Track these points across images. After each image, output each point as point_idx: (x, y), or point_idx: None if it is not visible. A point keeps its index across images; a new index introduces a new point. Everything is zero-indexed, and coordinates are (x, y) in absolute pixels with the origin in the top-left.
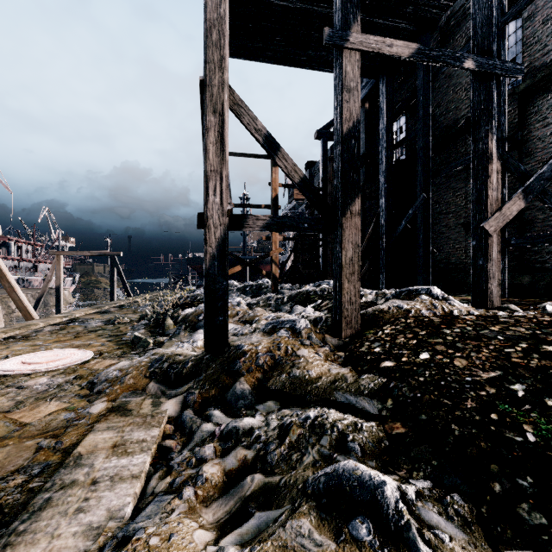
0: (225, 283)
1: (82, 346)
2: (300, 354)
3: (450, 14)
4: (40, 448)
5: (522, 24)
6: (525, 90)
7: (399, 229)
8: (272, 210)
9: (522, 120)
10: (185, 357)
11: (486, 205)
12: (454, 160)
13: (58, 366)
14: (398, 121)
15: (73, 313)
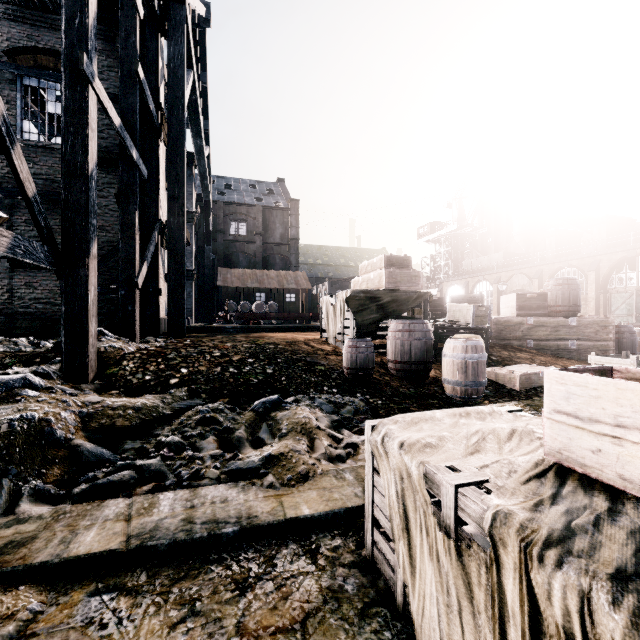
0: None
1: None
2: (98, 400)
3: None
4: None
5: None
6: None
7: None
8: None
9: None
10: None
11: (135, 265)
12: None
13: None
14: None
15: None
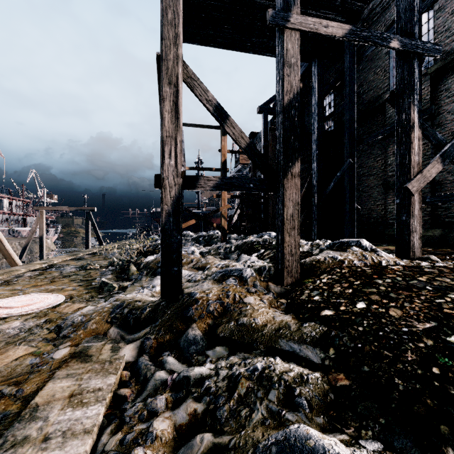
0: (179, 237)
1: (55, 290)
2: (247, 301)
3: (372, 7)
4: (1, 396)
5: (433, 15)
6: (437, 71)
7: (329, 189)
8: (222, 172)
9: (433, 96)
10: (144, 303)
11: (408, 168)
12: (375, 131)
13: (31, 310)
14: (327, 98)
15: (52, 260)
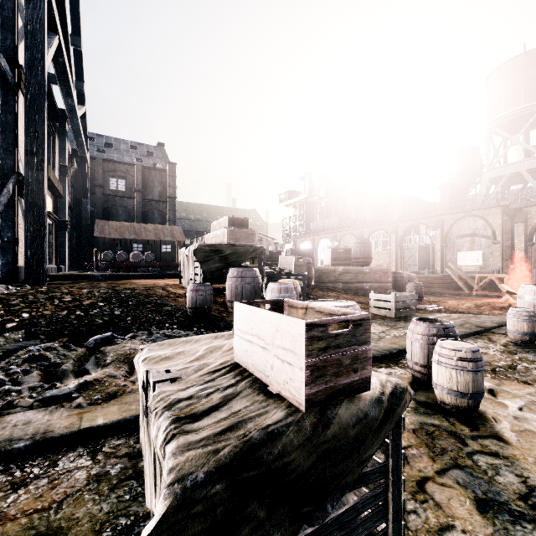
0: None
1: None
2: None
3: None
4: None
5: None
6: None
7: None
8: None
9: None
10: None
11: None
12: None
13: None
14: None
15: None
